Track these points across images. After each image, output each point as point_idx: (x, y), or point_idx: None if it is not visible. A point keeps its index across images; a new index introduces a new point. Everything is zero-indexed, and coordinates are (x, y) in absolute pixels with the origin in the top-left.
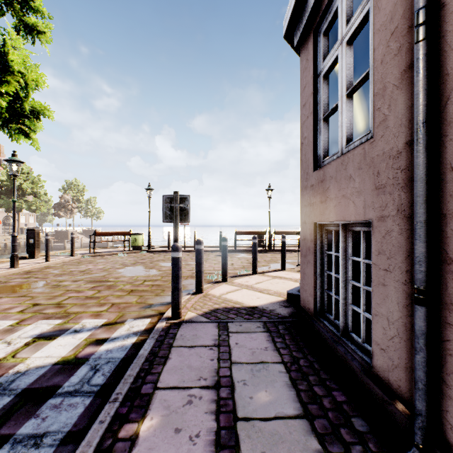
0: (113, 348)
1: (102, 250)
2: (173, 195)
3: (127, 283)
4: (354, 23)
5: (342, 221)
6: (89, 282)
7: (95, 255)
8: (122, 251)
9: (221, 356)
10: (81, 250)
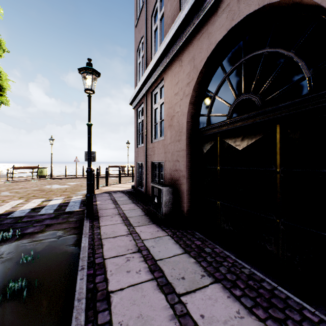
0: (76, 200)
1: (15, 179)
2: None
3: (58, 190)
4: (143, 118)
5: (141, 162)
6: (35, 191)
7: (14, 182)
8: (32, 179)
9: (111, 197)
10: None
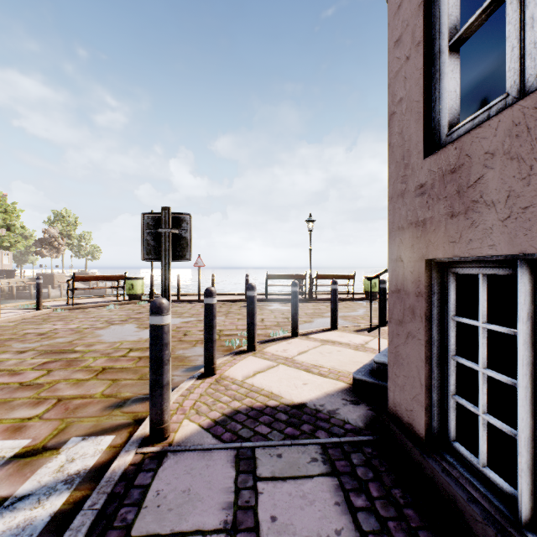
0: (0, 536)
1: (86, 301)
2: (161, 213)
3: (101, 355)
4: None
5: (526, 254)
6: (41, 354)
7: (73, 308)
8: (114, 302)
9: None
10: (57, 301)
